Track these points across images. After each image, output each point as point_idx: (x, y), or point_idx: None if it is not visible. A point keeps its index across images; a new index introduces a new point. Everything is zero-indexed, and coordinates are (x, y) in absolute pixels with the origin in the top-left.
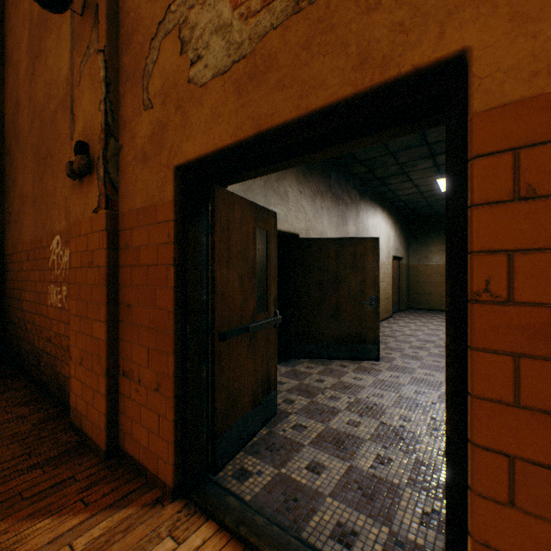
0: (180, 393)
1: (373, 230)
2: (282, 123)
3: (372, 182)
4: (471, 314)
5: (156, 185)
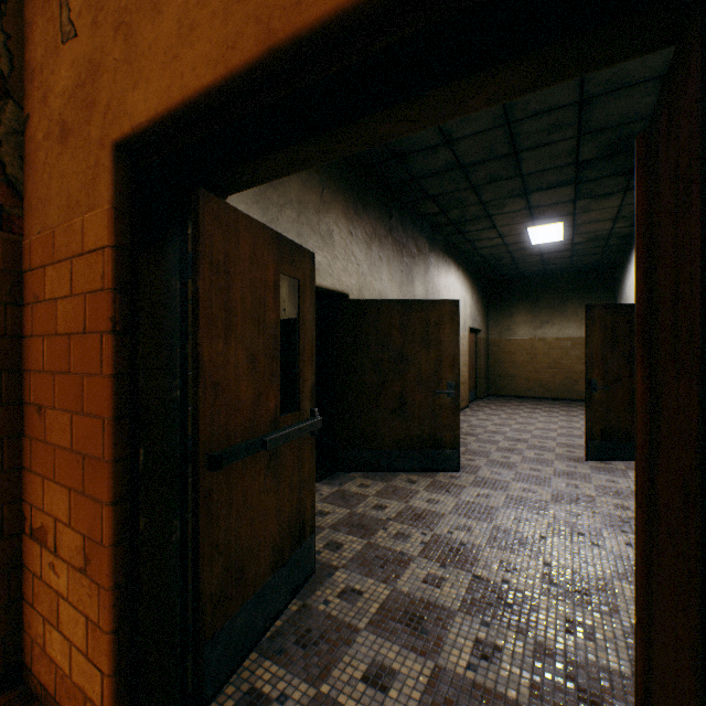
0: (127, 577)
1: (446, 292)
2: (320, 20)
3: (445, 228)
4: None
5: (82, 181)
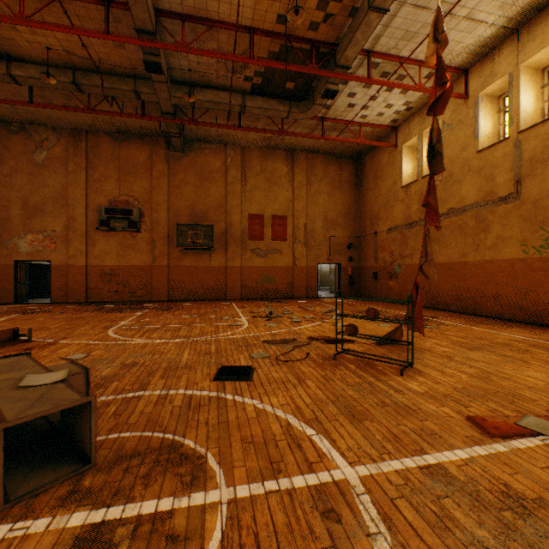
0: (15, 291)
1: None
2: (36, 260)
3: None
4: (52, 277)
5: (10, 262)
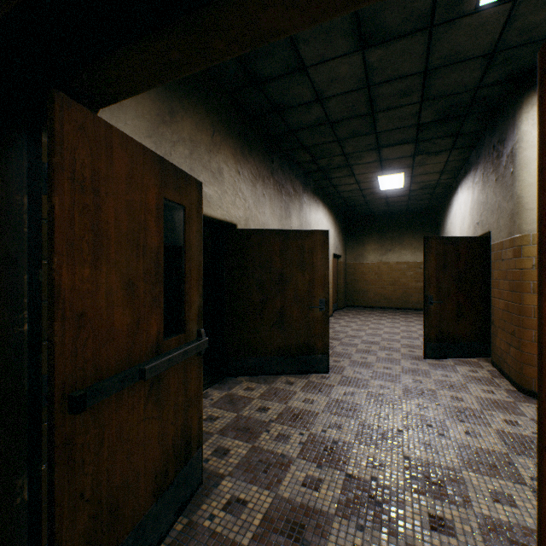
0: None
1: (315, 226)
2: None
3: (315, 174)
4: None
5: None
